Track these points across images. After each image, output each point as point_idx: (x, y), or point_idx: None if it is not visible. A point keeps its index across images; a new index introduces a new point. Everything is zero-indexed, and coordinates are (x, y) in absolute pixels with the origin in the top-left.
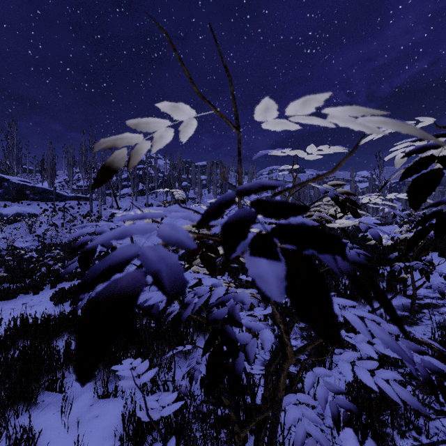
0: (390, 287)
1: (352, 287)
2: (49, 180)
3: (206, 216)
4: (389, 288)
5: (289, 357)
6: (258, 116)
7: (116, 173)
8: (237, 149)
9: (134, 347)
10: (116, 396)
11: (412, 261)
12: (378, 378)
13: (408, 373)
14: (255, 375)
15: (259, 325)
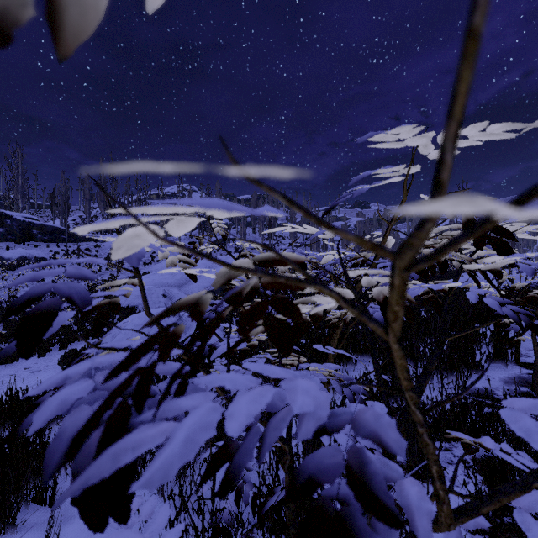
0: (498, 352)
1: (451, 353)
2: (61, 216)
3: None
4: (496, 354)
5: (443, 524)
6: None
7: (2, 41)
8: None
9: None
10: None
11: (534, 319)
12: None
13: None
14: None
15: (390, 467)
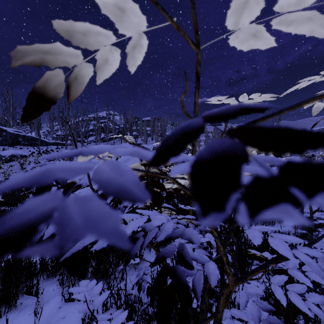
0: None
1: None
2: (35, 130)
3: (164, 150)
4: None
5: (230, 285)
6: (231, 16)
7: (53, 103)
8: (196, 73)
9: (95, 258)
10: (79, 300)
11: None
12: (310, 302)
13: (312, 281)
14: (190, 282)
15: (203, 257)
